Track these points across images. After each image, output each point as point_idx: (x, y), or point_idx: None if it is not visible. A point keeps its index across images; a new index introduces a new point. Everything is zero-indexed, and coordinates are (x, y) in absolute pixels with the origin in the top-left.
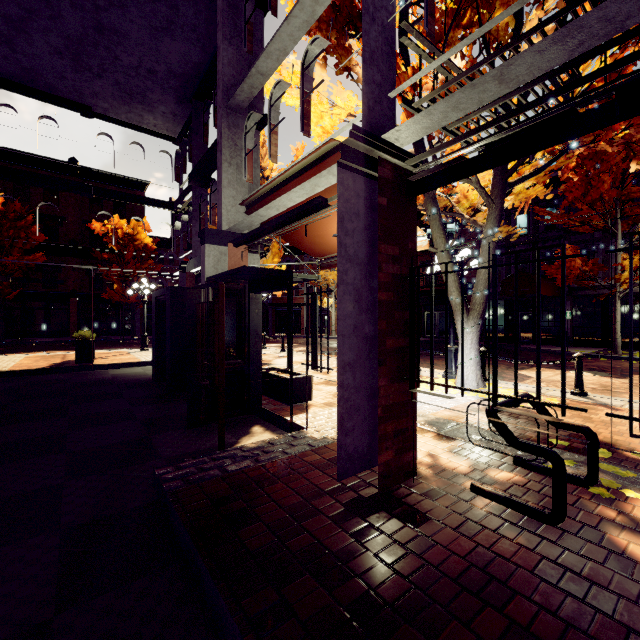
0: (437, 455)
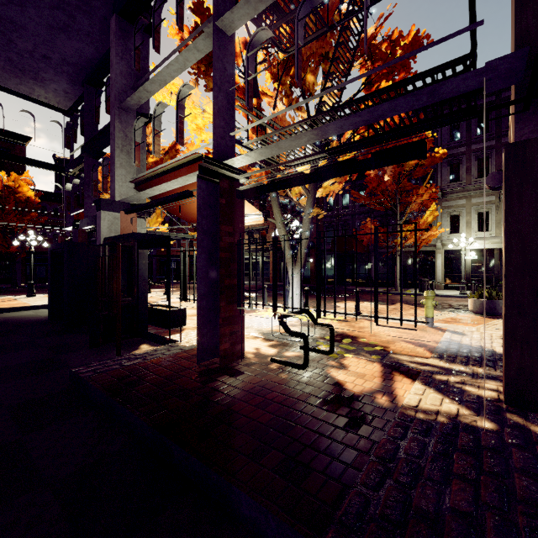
0: (260, 348)
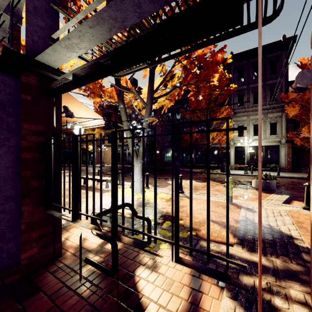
0: (87, 239)
